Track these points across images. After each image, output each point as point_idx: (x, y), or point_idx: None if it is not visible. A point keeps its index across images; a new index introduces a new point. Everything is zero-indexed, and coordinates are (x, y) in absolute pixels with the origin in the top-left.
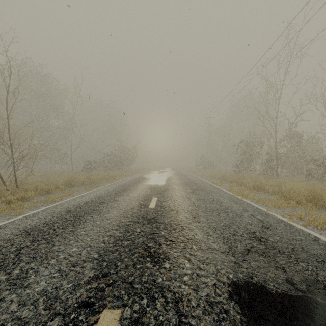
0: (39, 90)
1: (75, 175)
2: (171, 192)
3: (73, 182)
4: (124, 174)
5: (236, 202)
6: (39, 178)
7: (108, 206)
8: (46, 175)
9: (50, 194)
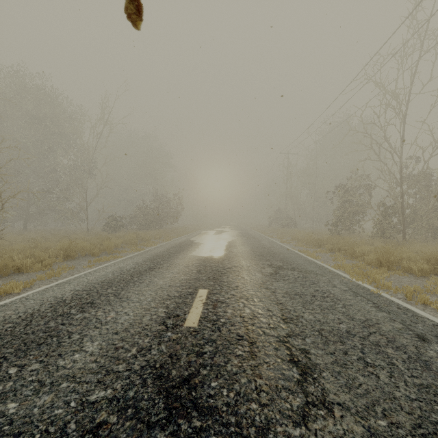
0: (41, 113)
1: (86, 239)
2: (235, 275)
3: (72, 250)
4: (164, 236)
5: (373, 303)
6: (29, 243)
7: (93, 317)
8: (44, 238)
9: (21, 274)
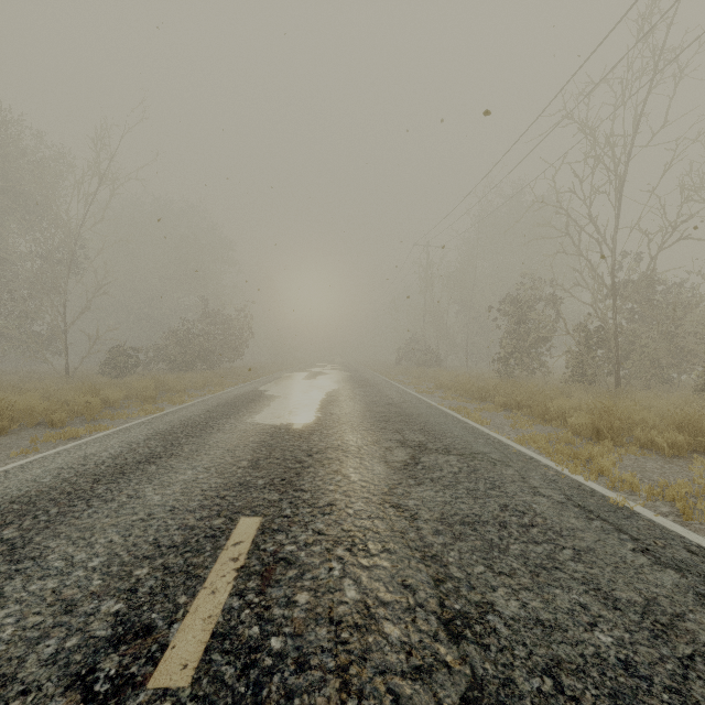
0: None
1: (54, 390)
2: (330, 472)
3: (2, 416)
4: (212, 383)
5: (632, 538)
6: None
7: None
8: None
9: None
